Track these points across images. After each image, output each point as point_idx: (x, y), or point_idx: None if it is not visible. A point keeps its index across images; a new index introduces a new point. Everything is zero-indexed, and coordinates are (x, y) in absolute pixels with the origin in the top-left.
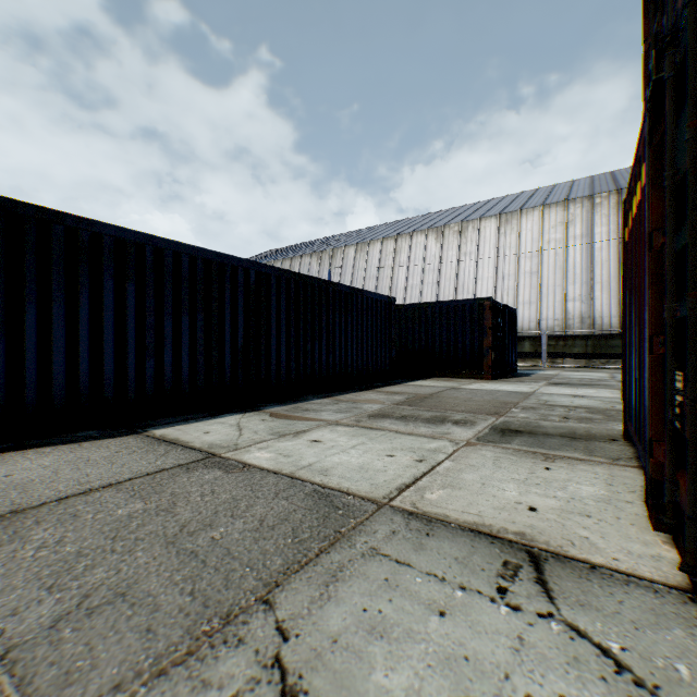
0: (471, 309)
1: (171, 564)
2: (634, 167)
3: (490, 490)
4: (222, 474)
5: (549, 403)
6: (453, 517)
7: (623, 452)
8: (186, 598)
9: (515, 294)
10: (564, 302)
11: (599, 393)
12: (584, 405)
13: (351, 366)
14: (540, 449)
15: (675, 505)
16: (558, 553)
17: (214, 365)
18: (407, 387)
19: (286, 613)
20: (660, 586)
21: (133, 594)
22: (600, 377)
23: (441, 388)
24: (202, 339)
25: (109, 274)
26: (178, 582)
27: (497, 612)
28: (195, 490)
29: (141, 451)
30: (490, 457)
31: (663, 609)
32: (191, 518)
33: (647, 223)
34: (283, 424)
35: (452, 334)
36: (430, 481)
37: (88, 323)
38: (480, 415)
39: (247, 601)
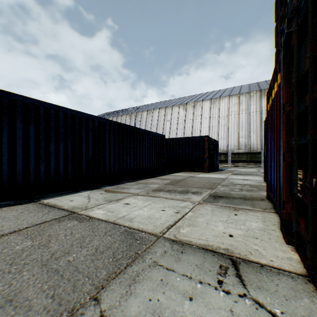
0: (199, 141)
1: (43, 278)
2: (273, 76)
3: (211, 226)
4: (78, 223)
5: (233, 183)
6: (194, 242)
7: (267, 205)
8: (49, 300)
9: (217, 134)
10: (238, 138)
11: (254, 178)
12: (248, 184)
13: (144, 166)
14: (232, 205)
15: (298, 233)
16: (245, 259)
17: (76, 166)
18: (171, 176)
19: (107, 305)
20: (294, 274)
21: (17, 299)
22: (253, 171)
23: (186, 176)
24: (70, 154)
25: (20, 120)
26: (45, 289)
27: (218, 295)
28: (62, 233)
29: (35, 211)
30: (210, 210)
31: (297, 287)
32: (57, 249)
33: (282, 100)
34: (111, 195)
35: (190, 152)
36: (182, 223)
37: (8, 145)
38: (204, 189)
39: (85, 299)
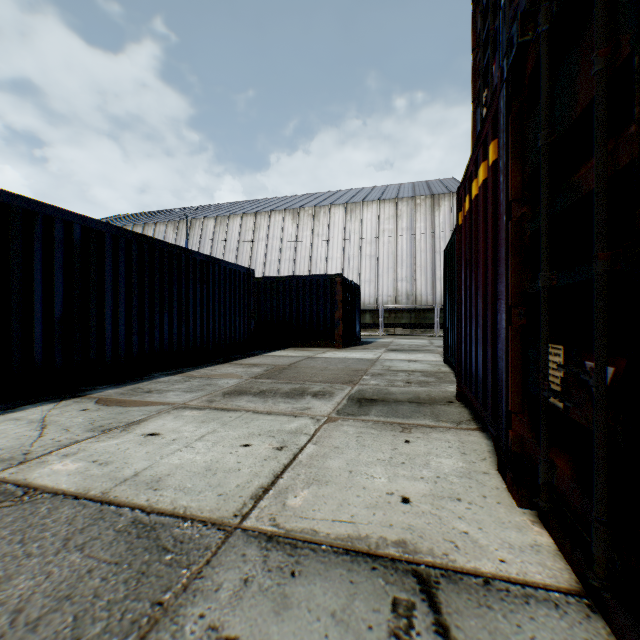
0: (324, 284)
1: None
2: (476, 151)
3: (359, 480)
4: None
5: (392, 368)
6: (323, 533)
7: (462, 414)
8: None
9: (359, 273)
10: (395, 281)
11: (427, 357)
12: (419, 369)
13: (207, 338)
14: (396, 418)
15: (552, 488)
16: (447, 567)
17: (14, 341)
18: (266, 358)
19: None
20: (557, 594)
21: None
22: (423, 343)
23: (299, 358)
24: None
25: None
26: None
27: None
28: None
29: None
30: (353, 434)
31: (576, 636)
32: None
33: (505, 195)
34: (113, 413)
35: (308, 307)
36: (293, 478)
37: None
38: (337, 385)
39: None
